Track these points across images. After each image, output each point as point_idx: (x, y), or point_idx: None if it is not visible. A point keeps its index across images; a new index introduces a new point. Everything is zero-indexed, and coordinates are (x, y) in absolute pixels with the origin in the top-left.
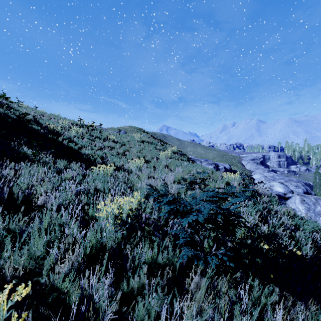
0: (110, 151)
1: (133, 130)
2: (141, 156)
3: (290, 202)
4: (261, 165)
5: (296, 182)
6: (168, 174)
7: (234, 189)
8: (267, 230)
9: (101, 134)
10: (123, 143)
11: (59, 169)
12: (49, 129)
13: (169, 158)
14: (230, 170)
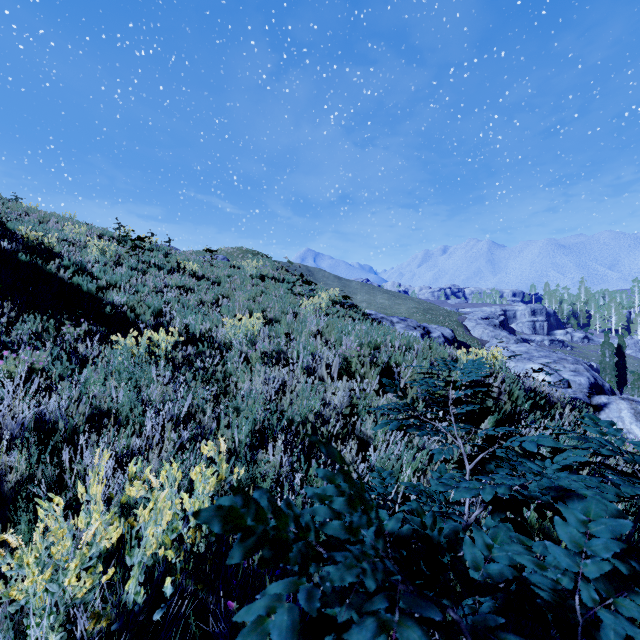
0: (181, 298)
1: (244, 256)
2: (256, 309)
3: (608, 417)
4: (501, 330)
5: (574, 364)
6: (322, 354)
7: (621, 438)
8: None
9: (166, 260)
10: (217, 279)
11: (6, 345)
12: (25, 241)
13: (324, 314)
14: (455, 340)
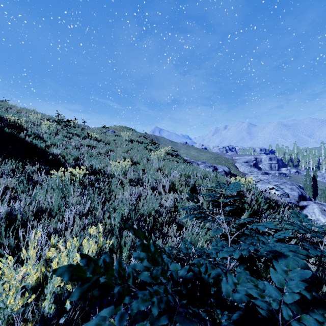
0: (89, 151)
1: (123, 130)
2: (128, 157)
3: (307, 212)
4: (254, 168)
5: (291, 185)
6: (161, 180)
7: (310, 224)
8: (312, 268)
9: (82, 132)
10: (108, 142)
11: None
12: (8, 122)
13: (162, 159)
14: (230, 173)
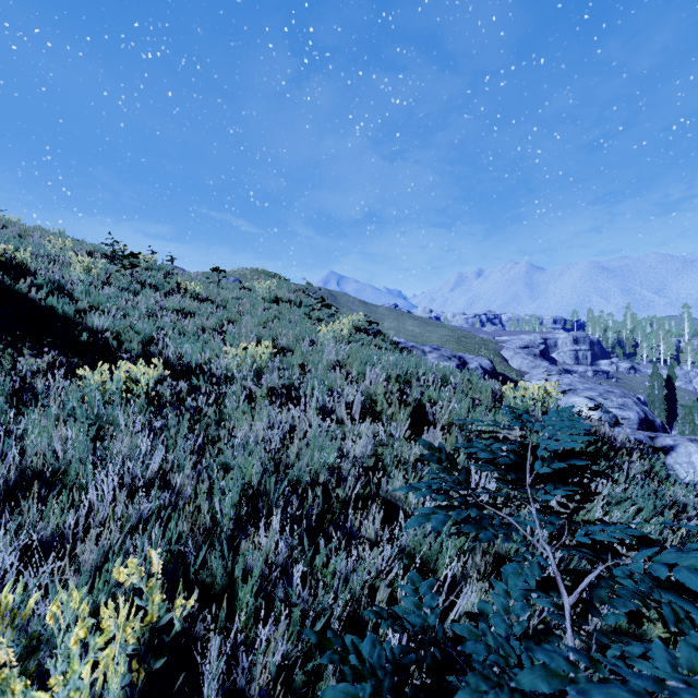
0: (178, 323)
1: (259, 278)
2: (267, 336)
3: (676, 463)
4: (542, 360)
5: (622, 397)
6: (342, 390)
7: None
8: None
9: (167, 281)
10: (223, 302)
11: None
12: None
13: (346, 342)
14: (494, 372)
